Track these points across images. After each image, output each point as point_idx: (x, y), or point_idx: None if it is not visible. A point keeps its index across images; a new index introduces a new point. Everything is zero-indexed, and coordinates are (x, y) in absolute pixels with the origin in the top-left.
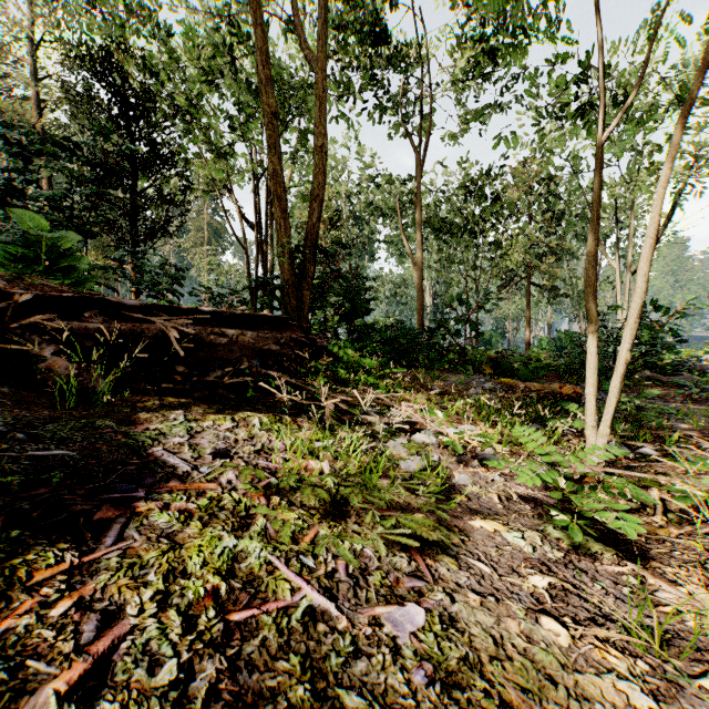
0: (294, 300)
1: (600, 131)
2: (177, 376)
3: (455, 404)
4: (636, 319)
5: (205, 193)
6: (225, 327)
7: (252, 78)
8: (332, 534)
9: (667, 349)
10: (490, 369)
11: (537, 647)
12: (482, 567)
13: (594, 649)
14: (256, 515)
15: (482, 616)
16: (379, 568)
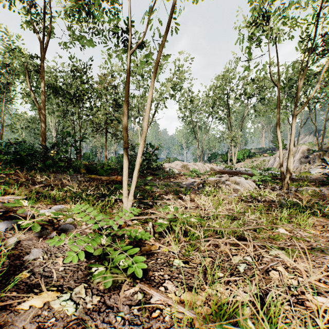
0: None
1: (130, 47)
2: None
3: (52, 192)
4: (144, 142)
5: None
6: None
7: None
8: None
9: (154, 161)
10: (84, 170)
11: None
12: None
13: None
14: None
15: None
16: None
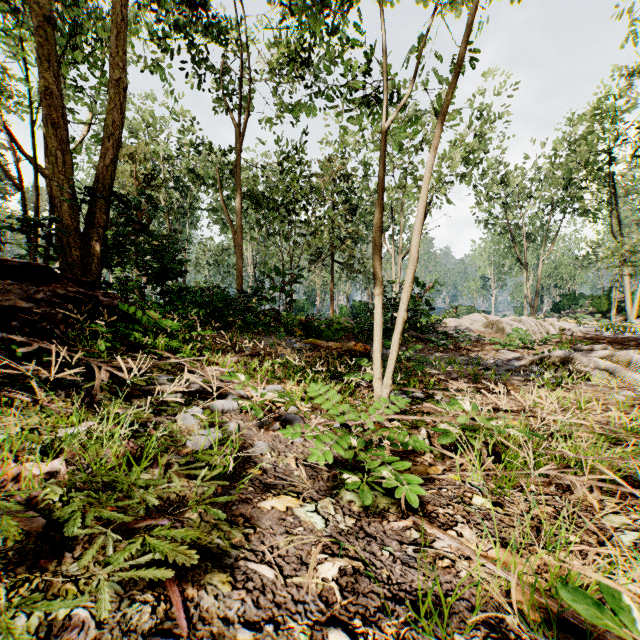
0: (76, 251)
1: (385, 117)
2: None
3: (264, 365)
4: (411, 283)
5: None
6: None
7: None
8: (9, 605)
9: (424, 314)
10: (300, 331)
11: None
12: (265, 572)
13: None
14: None
15: None
16: None
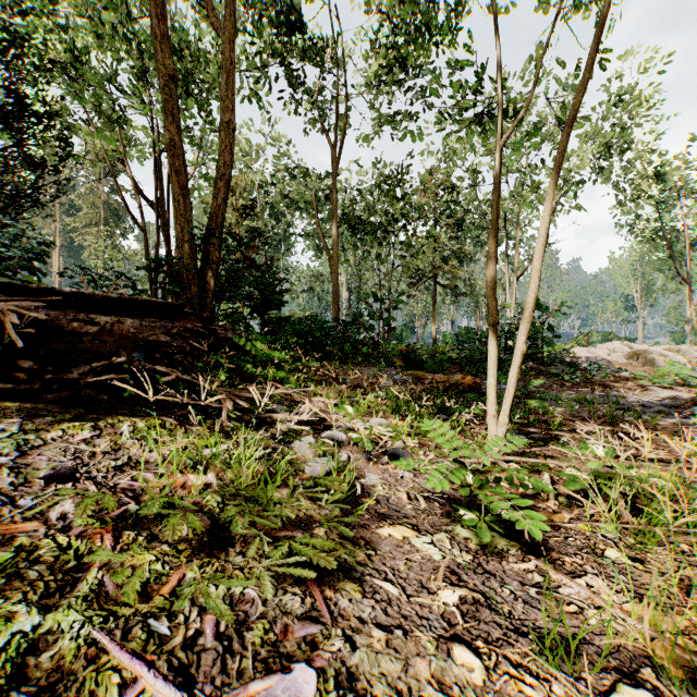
0: (195, 287)
1: (500, 132)
2: (22, 373)
3: (367, 398)
4: (531, 313)
5: (93, 163)
6: (95, 313)
7: (149, 38)
8: (203, 577)
9: (546, 343)
10: (401, 362)
11: (451, 695)
12: (389, 589)
13: (509, 680)
14: (92, 564)
15: (388, 662)
16: (263, 617)
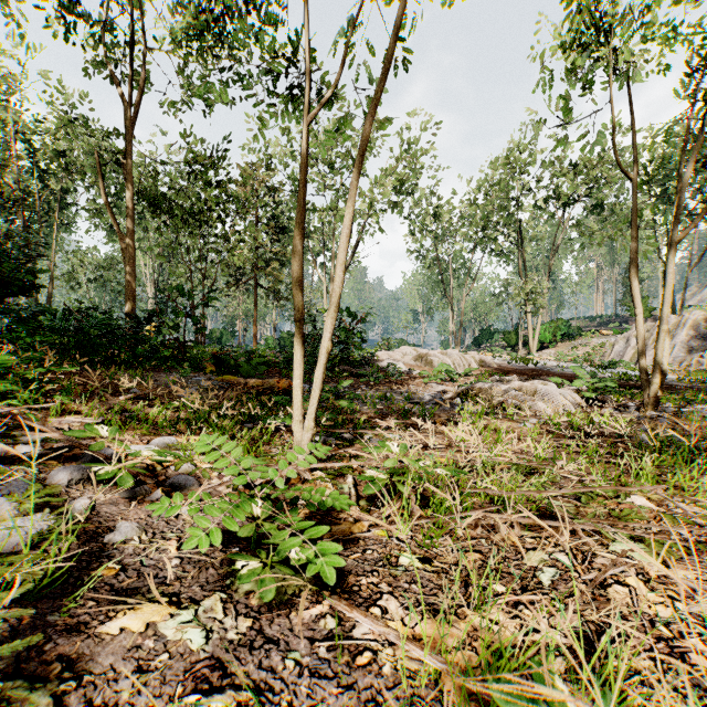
0: None
1: (307, 110)
2: None
3: (152, 411)
4: (336, 308)
5: None
6: None
7: None
8: None
9: (356, 347)
10: (213, 366)
11: None
12: None
13: None
14: None
15: None
16: None
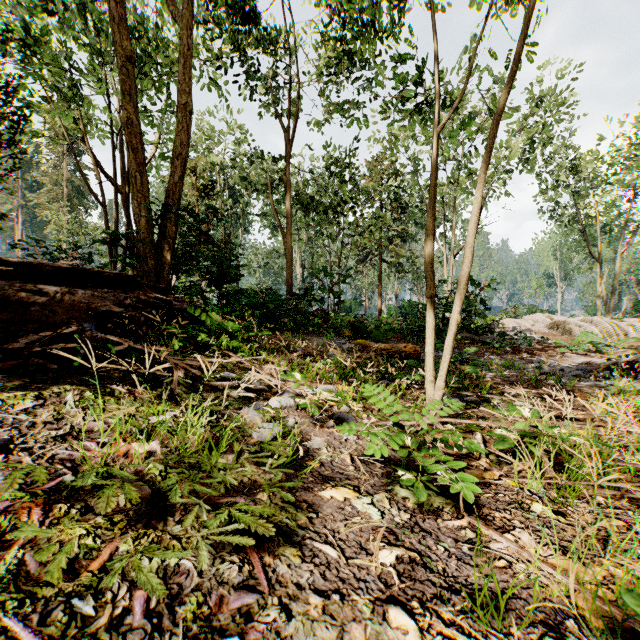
0: (151, 260)
1: (437, 119)
2: None
3: (316, 365)
4: (465, 286)
5: (53, 140)
6: (45, 283)
7: None
8: (136, 550)
9: (479, 315)
10: (349, 332)
11: None
12: (329, 552)
13: None
14: (16, 541)
15: (323, 630)
16: (197, 588)
